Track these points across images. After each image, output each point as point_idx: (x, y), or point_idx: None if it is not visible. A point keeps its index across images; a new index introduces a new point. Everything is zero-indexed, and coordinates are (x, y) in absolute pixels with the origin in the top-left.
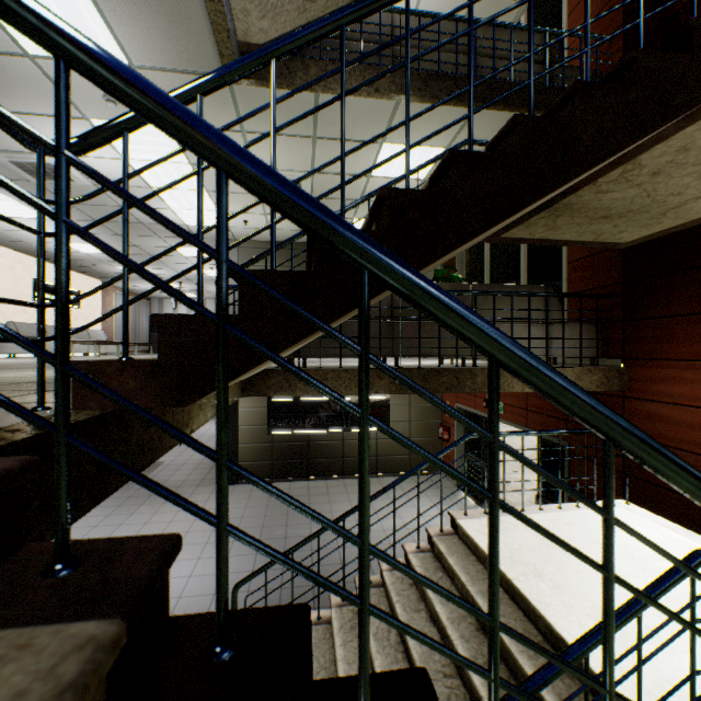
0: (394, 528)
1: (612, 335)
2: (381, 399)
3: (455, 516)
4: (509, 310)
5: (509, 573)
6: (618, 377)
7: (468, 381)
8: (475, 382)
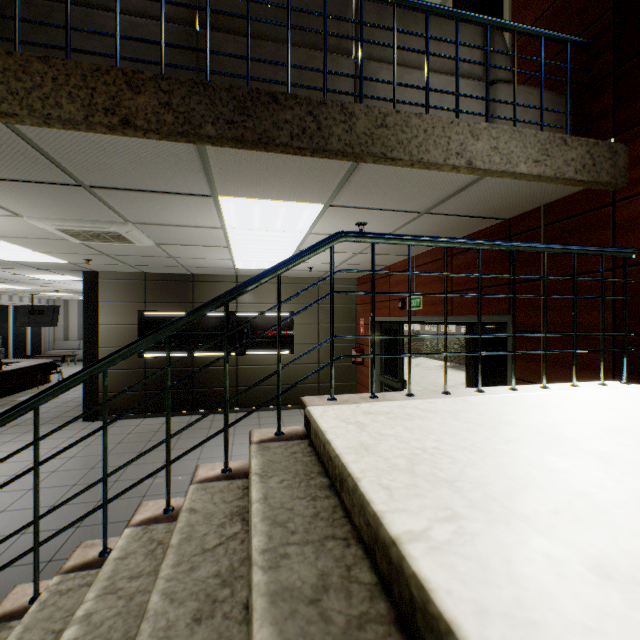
0: (168, 428)
1: (592, 109)
2: (284, 316)
3: (307, 402)
4: (424, 48)
5: (398, 517)
6: (610, 159)
7: (338, 127)
8: (354, 132)
